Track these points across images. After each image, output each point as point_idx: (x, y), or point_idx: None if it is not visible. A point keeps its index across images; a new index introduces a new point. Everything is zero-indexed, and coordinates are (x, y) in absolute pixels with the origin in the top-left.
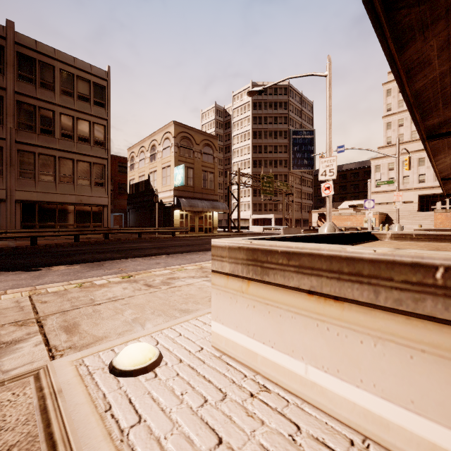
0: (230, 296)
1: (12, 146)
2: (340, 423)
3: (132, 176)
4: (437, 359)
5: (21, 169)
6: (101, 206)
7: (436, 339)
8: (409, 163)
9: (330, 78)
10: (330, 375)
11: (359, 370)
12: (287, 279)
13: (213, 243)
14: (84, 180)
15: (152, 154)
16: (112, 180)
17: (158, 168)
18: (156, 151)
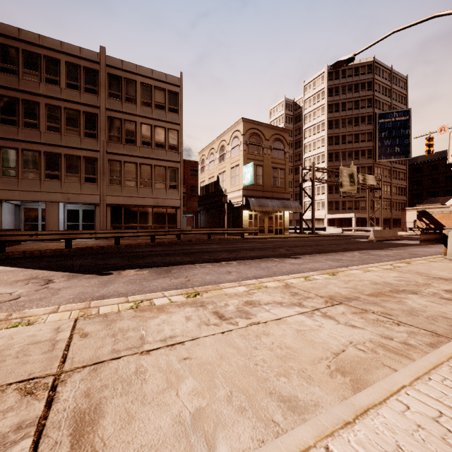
0: None
1: (104, 156)
2: None
3: (203, 178)
4: None
5: (111, 176)
6: (175, 207)
7: None
8: None
9: None
10: None
11: None
12: None
13: None
14: (160, 184)
15: (221, 155)
16: (185, 183)
17: (226, 169)
18: (225, 152)
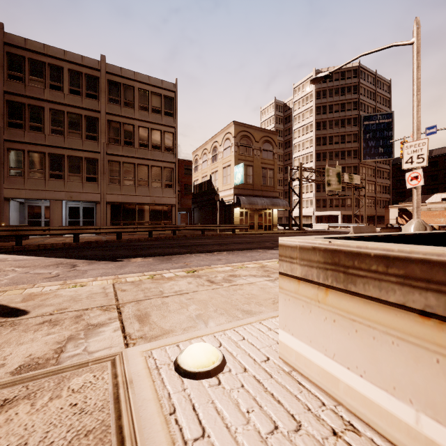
0: (301, 304)
1: (104, 157)
2: None
3: (196, 177)
4: None
5: (110, 176)
6: (170, 205)
7: None
8: None
9: (418, 45)
10: None
11: None
12: (385, 292)
13: (280, 242)
14: (157, 183)
15: (214, 155)
16: (179, 181)
17: (219, 168)
18: (217, 152)
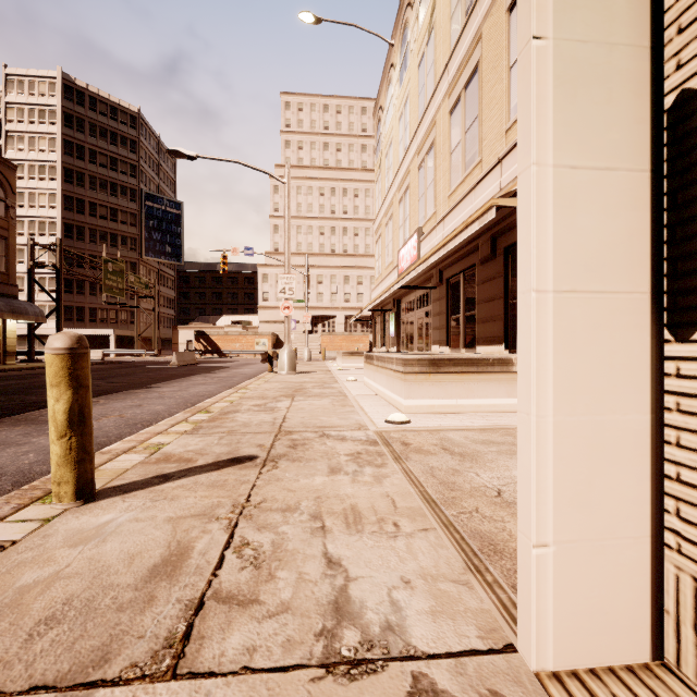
0: (418, 383)
1: None
2: (468, 413)
3: None
4: (490, 382)
5: None
6: None
7: (490, 377)
8: (308, 282)
9: (289, 188)
10: (465, 399)
11: (474, 393)
12: (449, 369)
13: (406, 358)
14: None
15: None
16: None
17: None
18: None
